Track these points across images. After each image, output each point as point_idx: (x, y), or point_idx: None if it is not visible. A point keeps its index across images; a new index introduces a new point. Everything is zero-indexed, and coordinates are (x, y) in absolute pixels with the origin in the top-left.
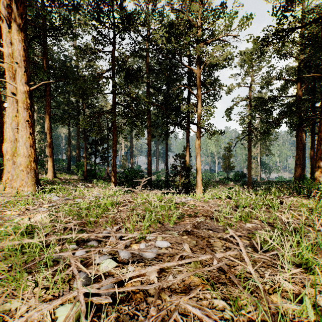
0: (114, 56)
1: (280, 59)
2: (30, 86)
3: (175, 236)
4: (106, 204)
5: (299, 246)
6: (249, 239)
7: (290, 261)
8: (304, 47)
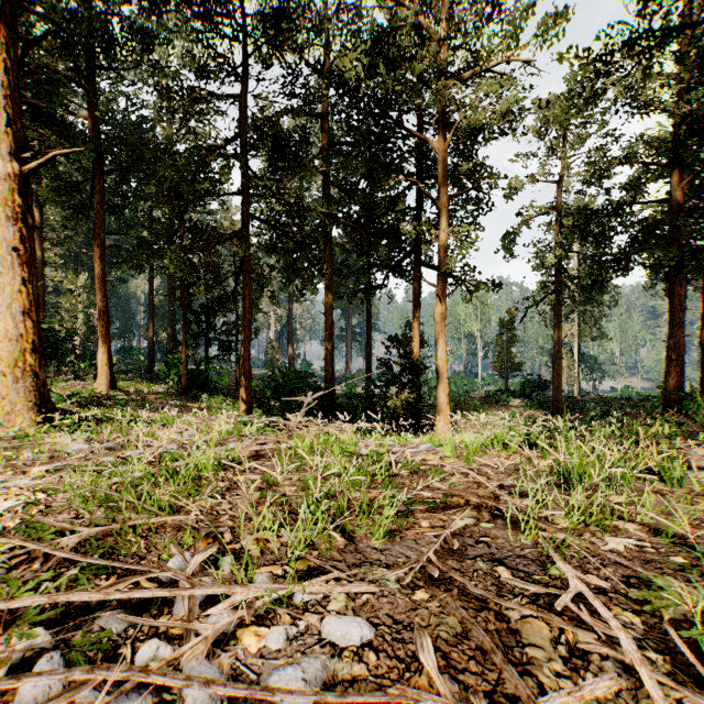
0: (246, 107)
1: (632, 115)
2: (24, 163)
3: (390, 589)
4: (201, 466)
5: None
6: (638, 609)
7: None
8: (687, 87)
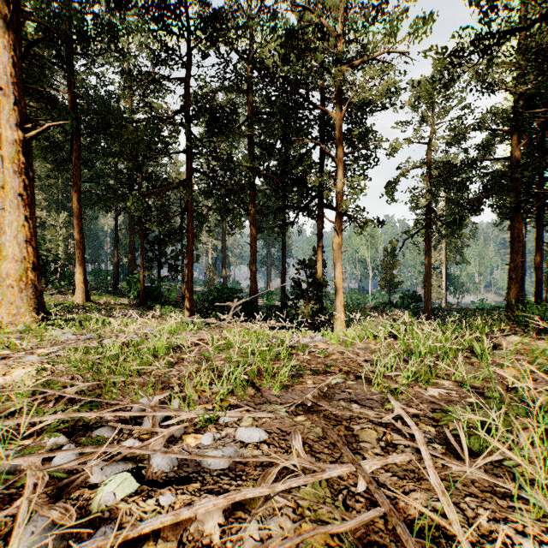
0: (189, 86)
1: (483, 93)
2: (26, 132)
3: (281, 415)
4: (157, 348)
5: (547, 442)
6: (435, 424)
7: (531, 481)
8: (524, 72)
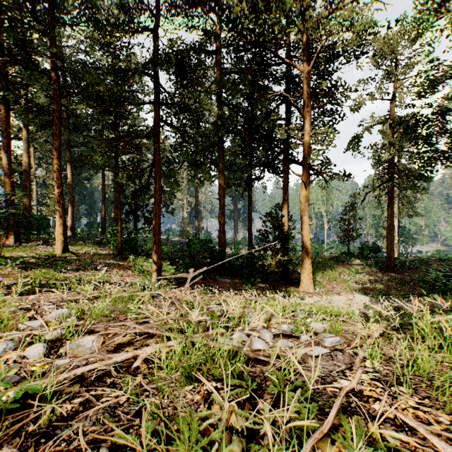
0: (156, 34)
1: None
2: None
3: None
4: None
5: None
6: None
7: None
8: None
